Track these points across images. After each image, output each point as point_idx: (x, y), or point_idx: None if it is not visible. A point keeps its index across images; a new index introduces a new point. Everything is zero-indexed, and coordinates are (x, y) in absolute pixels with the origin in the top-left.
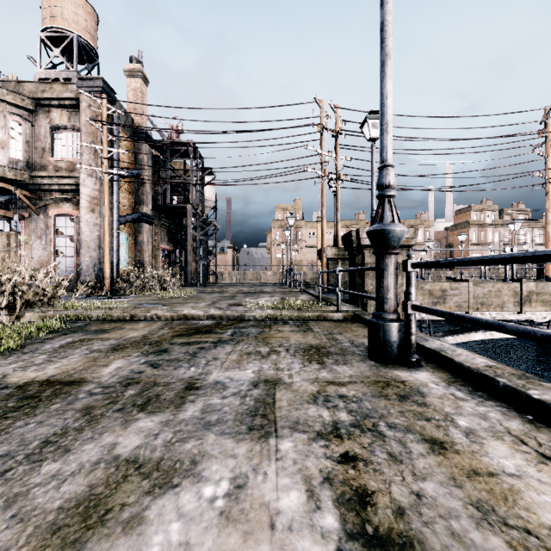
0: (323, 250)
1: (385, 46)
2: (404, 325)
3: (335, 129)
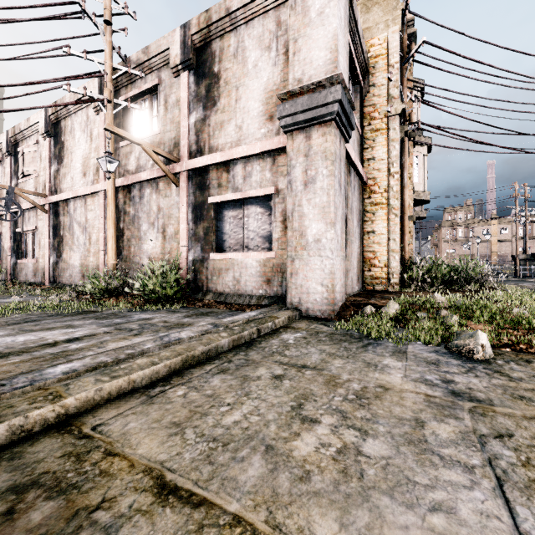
0: (516, 256)
1: None
2: None
3: (524, 195)
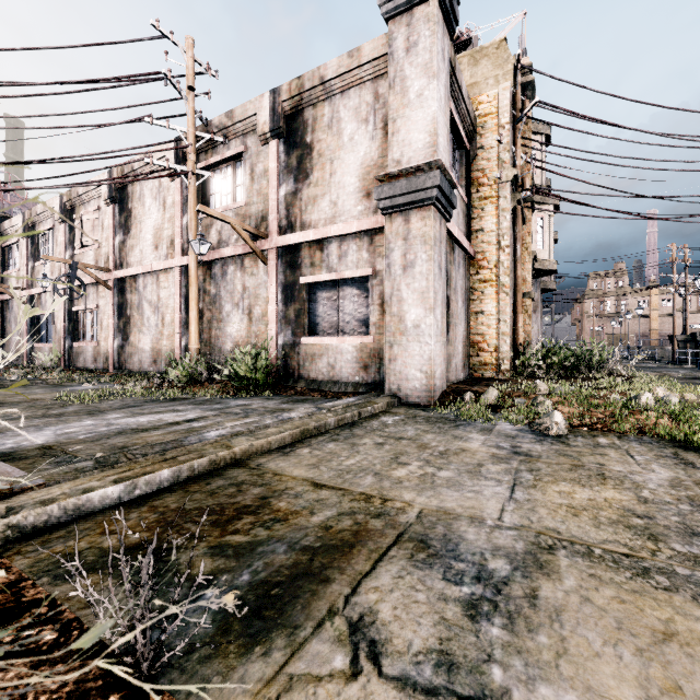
0: (674, 336)
1: None
2: None
3: (684, 259)
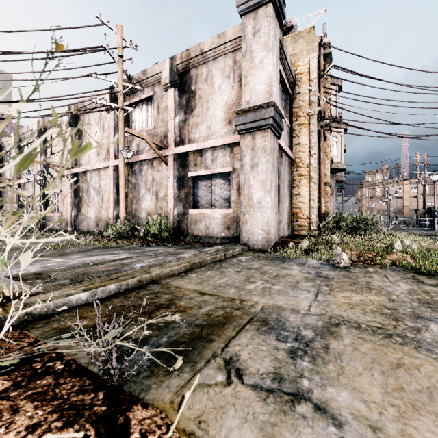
0: (417, 210)
1: (434, 192)
2: (437, 226)
3: (423, 162)
